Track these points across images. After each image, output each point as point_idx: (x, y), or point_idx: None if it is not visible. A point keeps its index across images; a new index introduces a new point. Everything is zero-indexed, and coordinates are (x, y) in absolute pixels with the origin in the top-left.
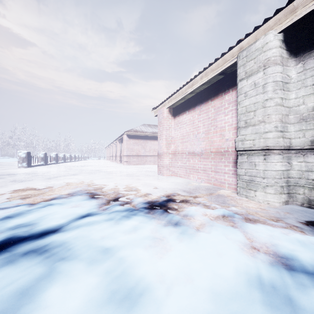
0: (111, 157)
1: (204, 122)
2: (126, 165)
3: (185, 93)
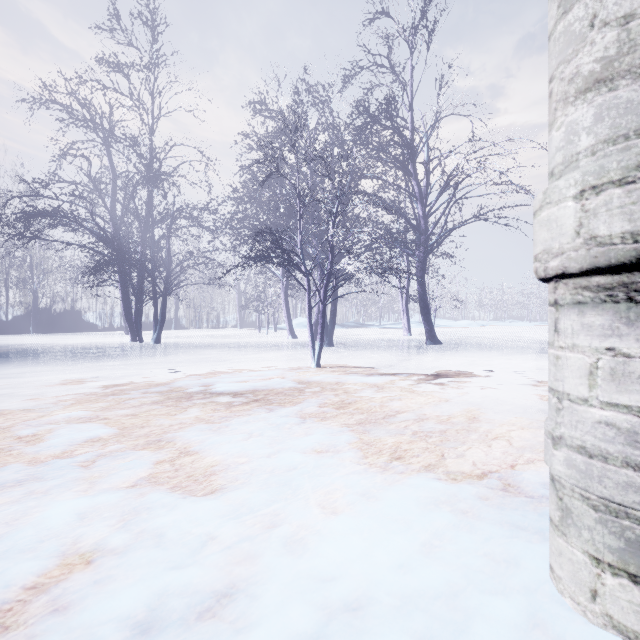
0: None
1: None
2: None
3: None
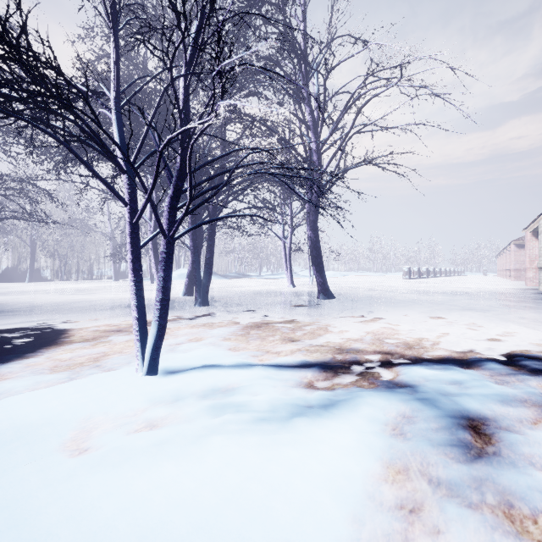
0: (502, 271)
1: None
2: (514, 281)
3: (532, 228)
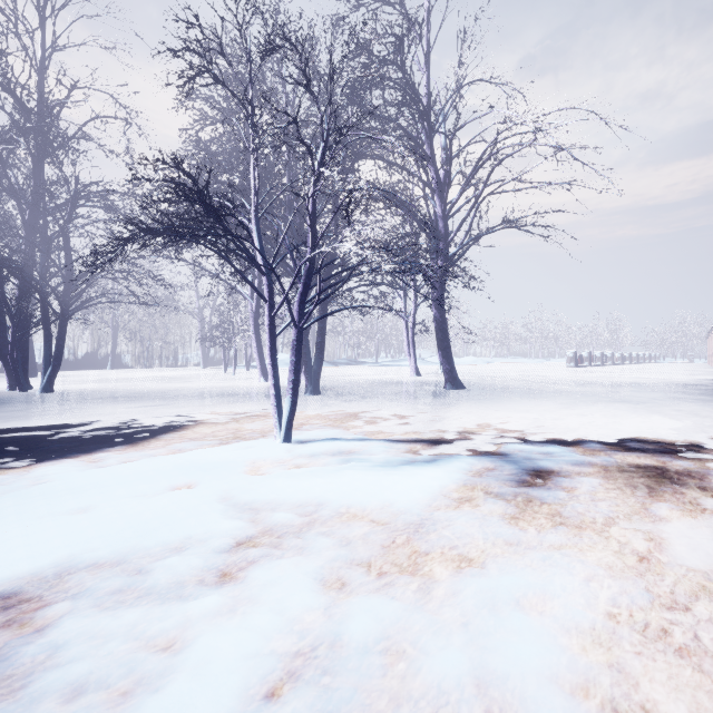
0: (712, 357)
1: None
2: None
3: None
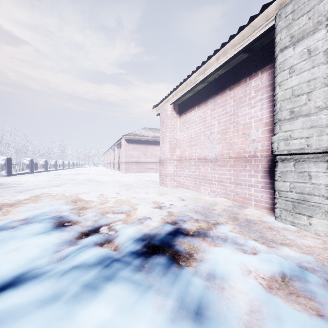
0: (109, 164)
1: (219, 119)
2: (125, 173)
3: (194, 82)
